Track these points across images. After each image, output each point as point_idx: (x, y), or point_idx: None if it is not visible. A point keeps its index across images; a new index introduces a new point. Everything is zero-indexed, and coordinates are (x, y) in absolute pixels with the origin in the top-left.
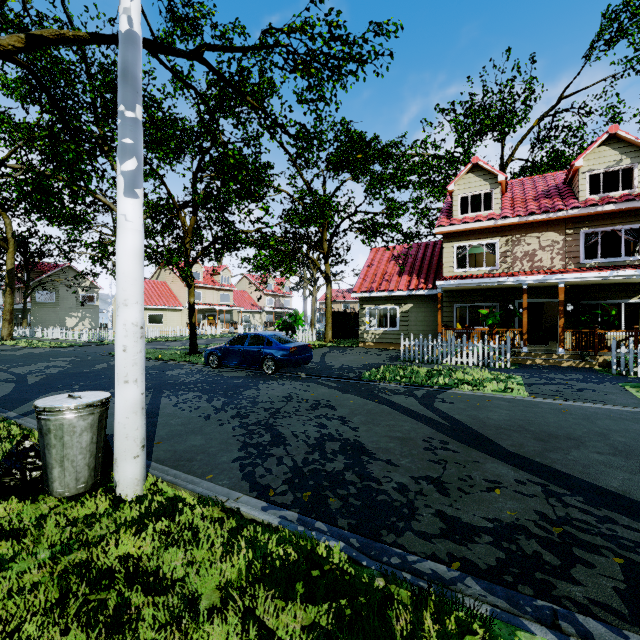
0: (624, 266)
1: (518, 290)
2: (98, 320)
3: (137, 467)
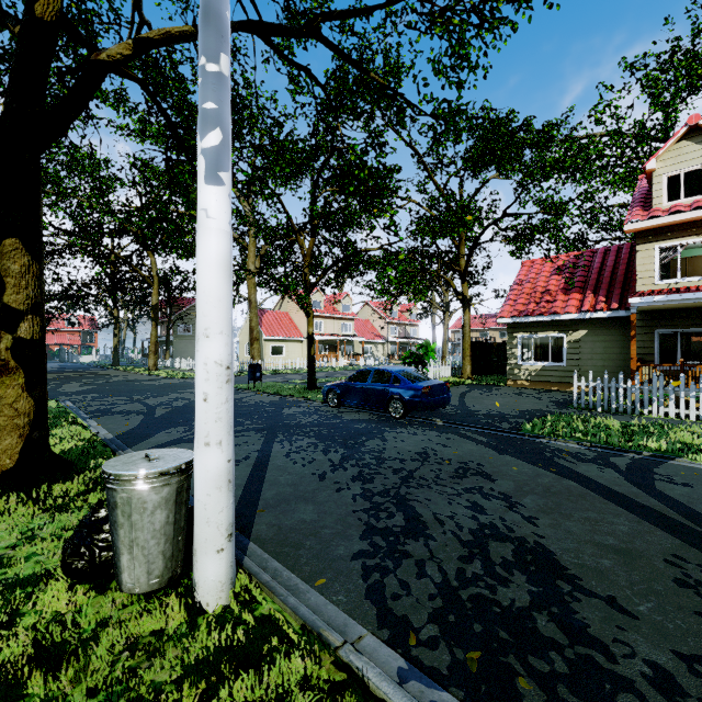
0: None
1: None
2: None
3: (221, 565)
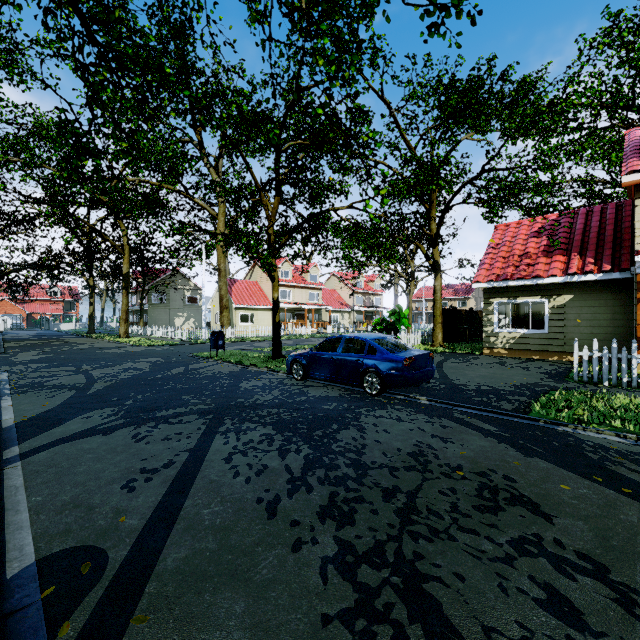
0: None
1: None
2: (200, 320)
3: None
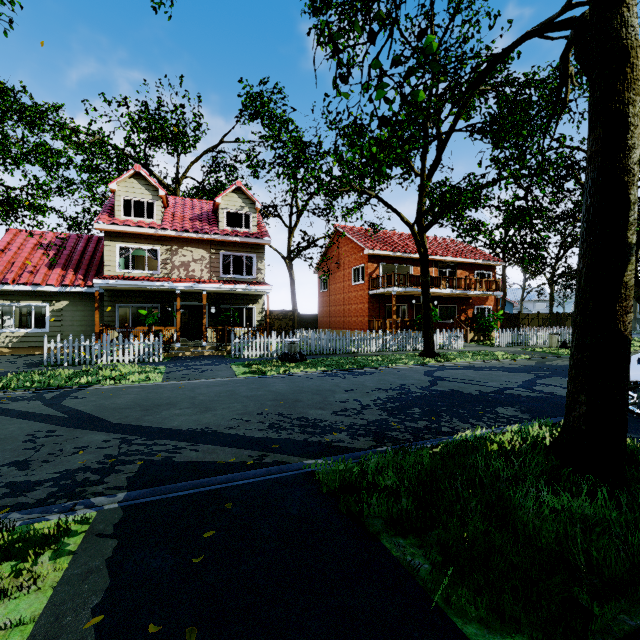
0: (244, 282)
1: (176, 294)
2: None
3: None
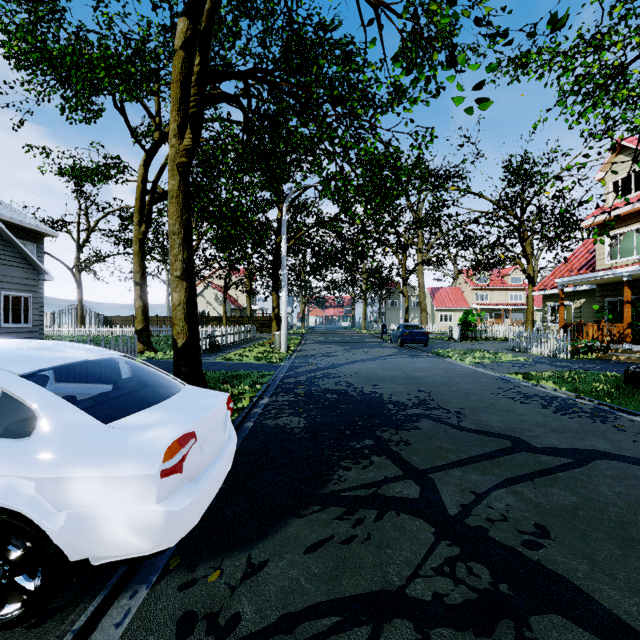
0: None
1: None
2: None
3: (284, 347)
